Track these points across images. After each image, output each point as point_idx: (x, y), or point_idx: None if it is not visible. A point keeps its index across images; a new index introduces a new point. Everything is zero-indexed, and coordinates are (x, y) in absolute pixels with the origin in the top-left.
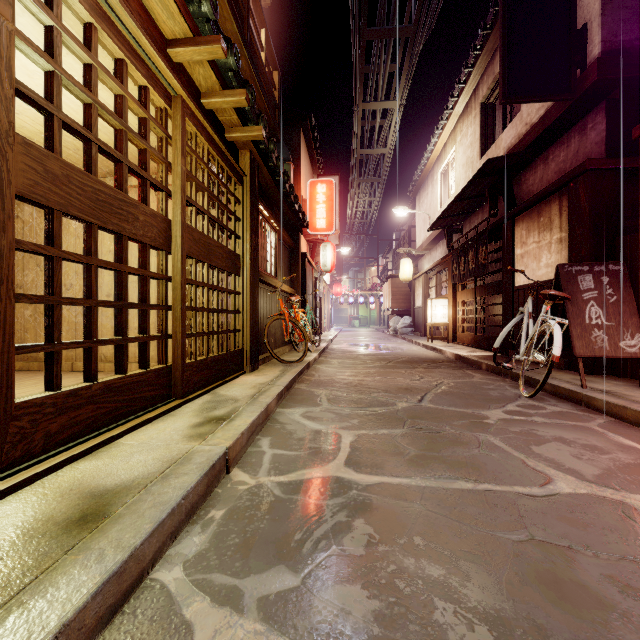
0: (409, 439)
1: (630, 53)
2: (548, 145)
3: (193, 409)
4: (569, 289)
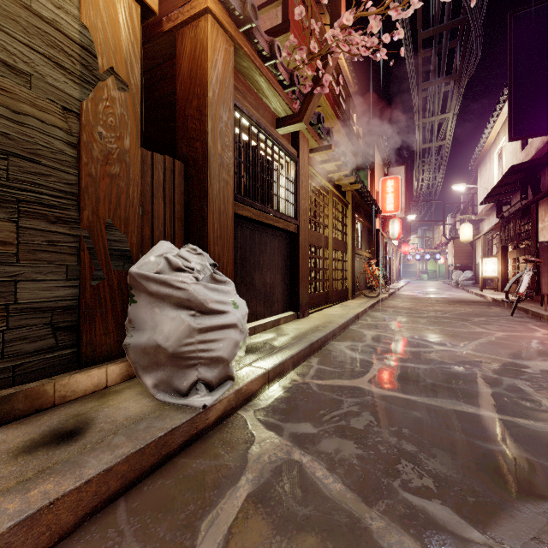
0: (426, 321)
1: None
2: None
3: (338, 307)
4: (544, 256)
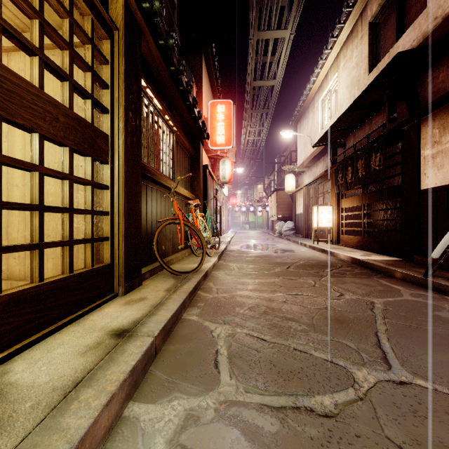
0: None
1: None
2: None
3: None
4: None
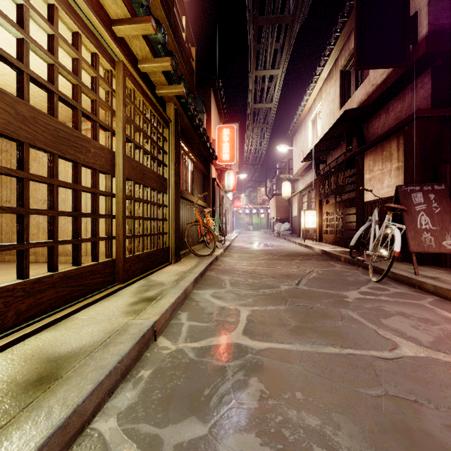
0: (290, 313)
1: (449, 33)
2: (388, 100)
3: (131, 291)
4: (405, 203)
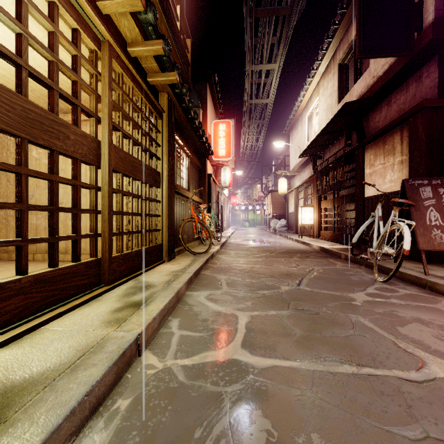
0: (294, 320)
1: None
2: (390, 92)
3: (117, 294)
4: (413, 198)
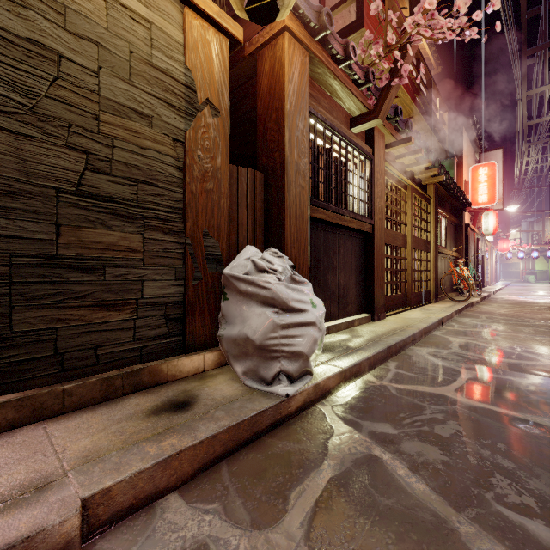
0: (531, 330)
1: None
2: None
3: (418, 310)
4: None
